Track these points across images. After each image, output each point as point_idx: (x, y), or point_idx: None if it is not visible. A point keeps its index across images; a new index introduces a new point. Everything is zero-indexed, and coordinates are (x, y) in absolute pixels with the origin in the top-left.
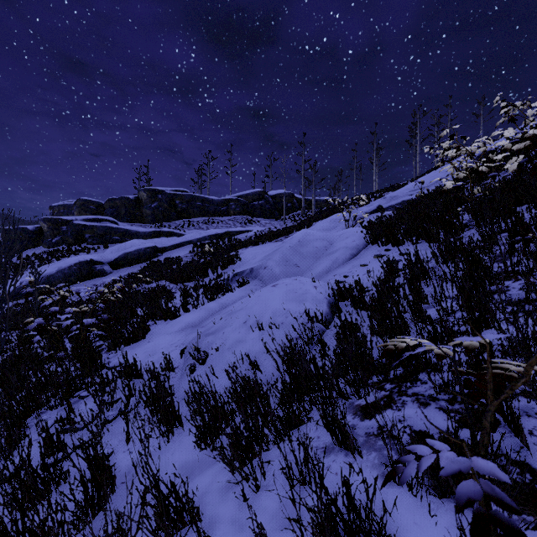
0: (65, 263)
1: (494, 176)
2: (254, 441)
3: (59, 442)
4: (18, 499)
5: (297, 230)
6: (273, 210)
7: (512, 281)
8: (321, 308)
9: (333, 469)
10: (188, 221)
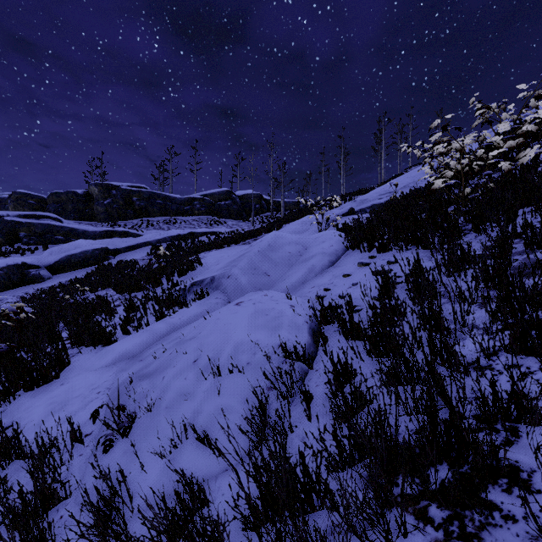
0: None
1: (489, 175)
2: None
3: None
4: None
5: (266, 232)
6: (240, 211)
7: None
8: (301, 337)
9: None
10: (147, 221)
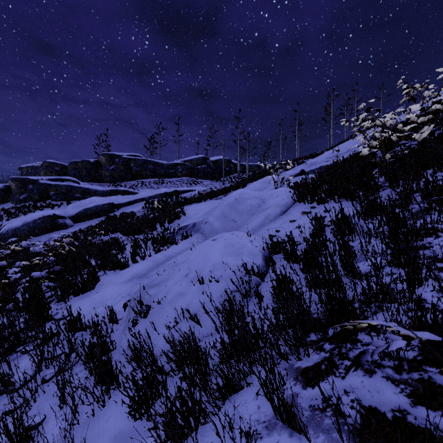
0: (30, 217)
1: (404, 144)
2: (191, 415)
3: None
4: None
5: (234, 189)
6: (213, 173)
7: (433, 238)
8: (257, 261)
9: None
10: (141, 182)
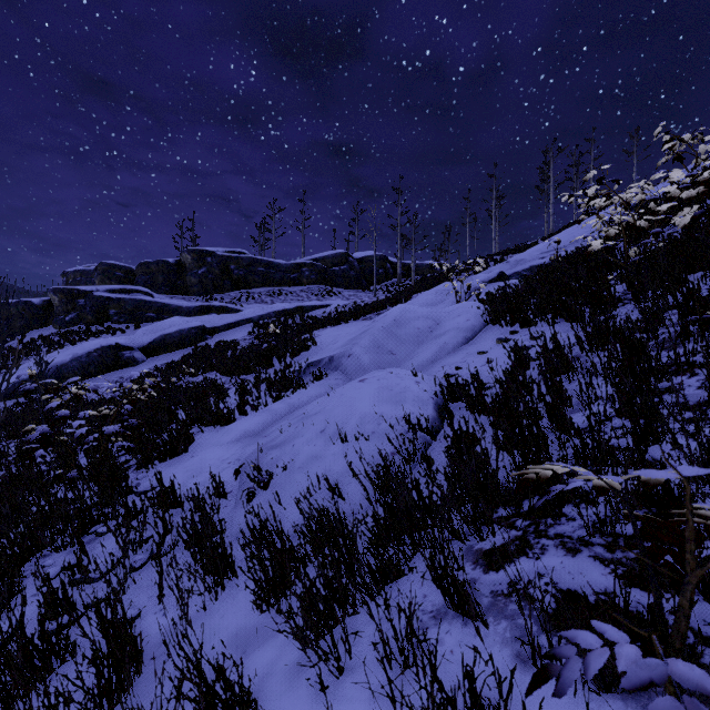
0: (83, 348)
1: (657, 233)
2: (336, 602)
3: (66, 600)
4: (0, 690)
5: (392, 304)
6: (359, 278)
7: (686, 376)
8: (426, 411)
9: (447, 644)
10: (247, 293)
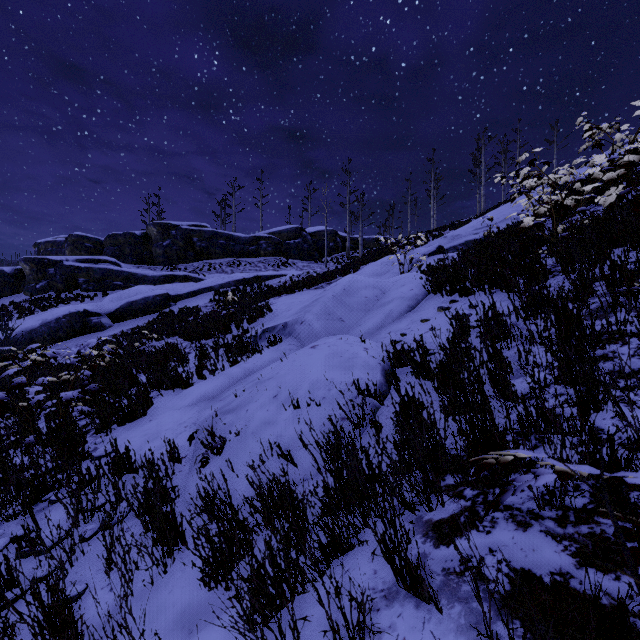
0: (52, 314)
1: (583, 211)
2: (284, 581)
3: (10, 576)
4: None
5: (341, 275)
6: (312, 250)
7: (619, 345)
8: (374, 377)
9: (399, 630)
10: (208, 263)
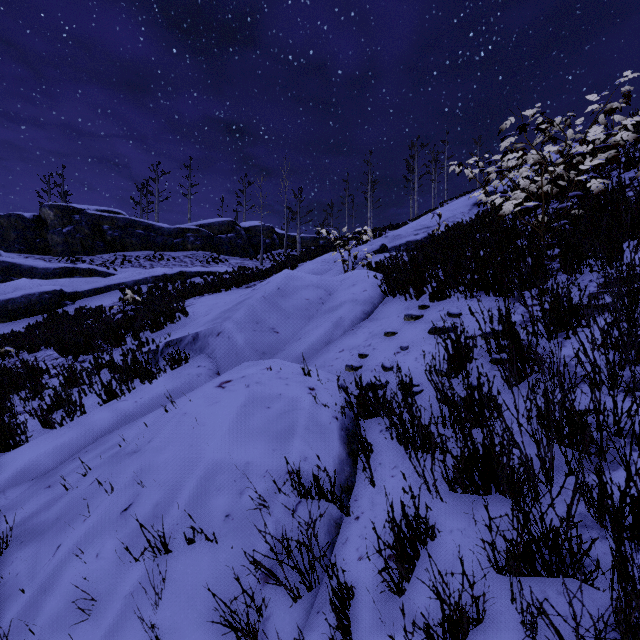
0: None
1: (578, 196)
2: None
3: None
4: None
5: (277, 272)
6: (246, 246)
7: None
8: (328, 450)
9: None
10: (122, 256)
